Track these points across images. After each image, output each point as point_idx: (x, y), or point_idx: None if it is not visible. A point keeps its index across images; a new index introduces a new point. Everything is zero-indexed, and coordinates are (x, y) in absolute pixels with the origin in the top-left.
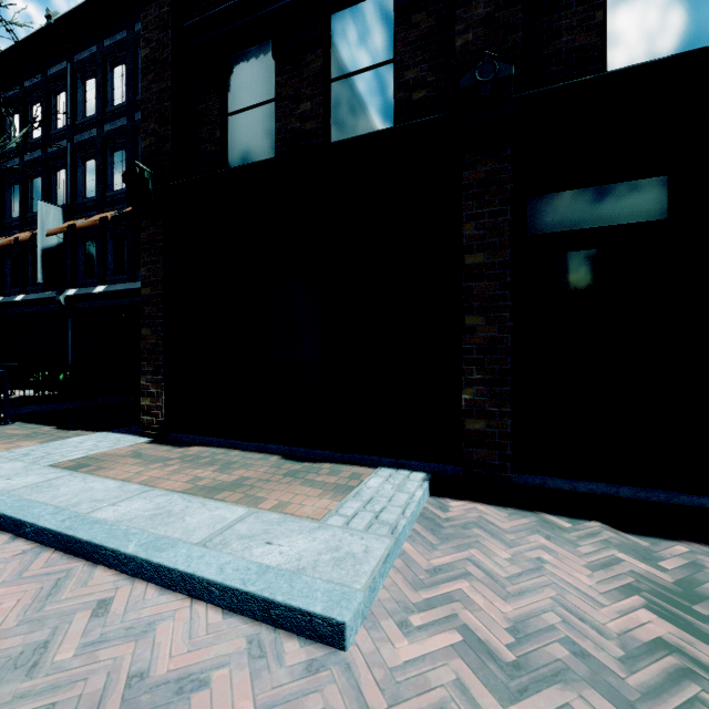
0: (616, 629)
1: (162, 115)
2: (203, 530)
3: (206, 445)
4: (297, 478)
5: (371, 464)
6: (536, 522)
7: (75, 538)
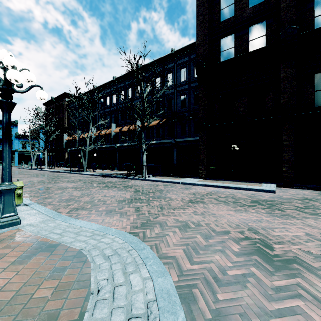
0: (310, 194)
1: (204, 109)
2: (243, 186)
3: (217, 180)
4: (247, 184)
5: (260, 183)
6: (299, 189)
7: (226, 186)
